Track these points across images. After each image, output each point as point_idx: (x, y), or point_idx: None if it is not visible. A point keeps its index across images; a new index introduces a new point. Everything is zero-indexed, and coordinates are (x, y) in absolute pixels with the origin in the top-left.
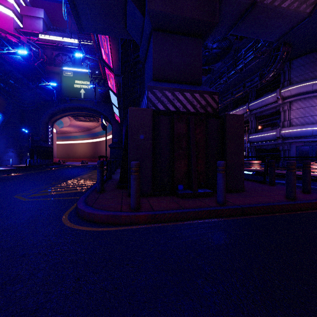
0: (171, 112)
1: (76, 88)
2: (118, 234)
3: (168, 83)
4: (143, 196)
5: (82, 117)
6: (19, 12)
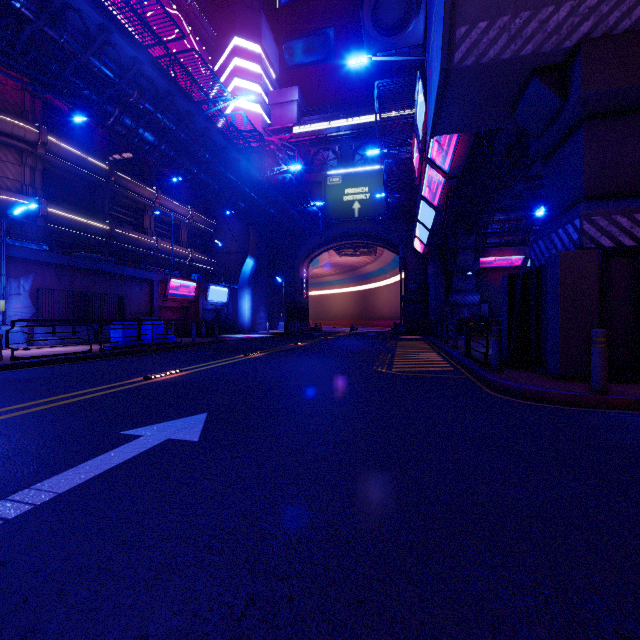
0: (626, 249)
1: (346, 203)
2: (601, 414)
3: (618, 201)
4: (586, 381)
5: (351, 249)
6: (266, 102)
